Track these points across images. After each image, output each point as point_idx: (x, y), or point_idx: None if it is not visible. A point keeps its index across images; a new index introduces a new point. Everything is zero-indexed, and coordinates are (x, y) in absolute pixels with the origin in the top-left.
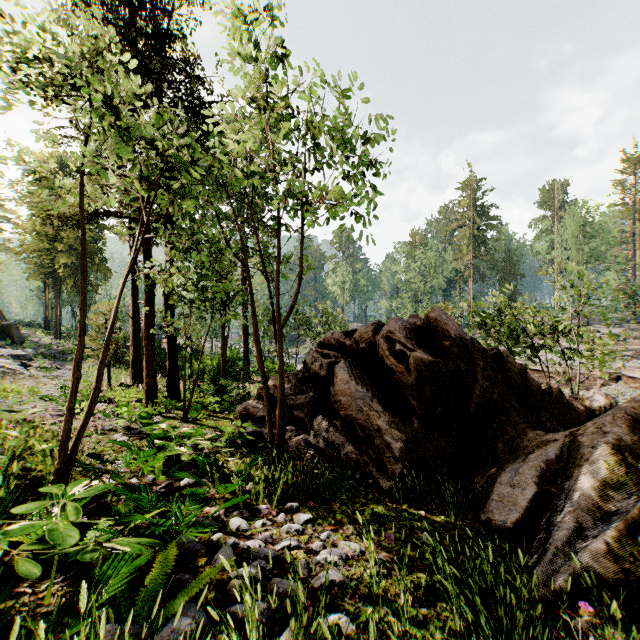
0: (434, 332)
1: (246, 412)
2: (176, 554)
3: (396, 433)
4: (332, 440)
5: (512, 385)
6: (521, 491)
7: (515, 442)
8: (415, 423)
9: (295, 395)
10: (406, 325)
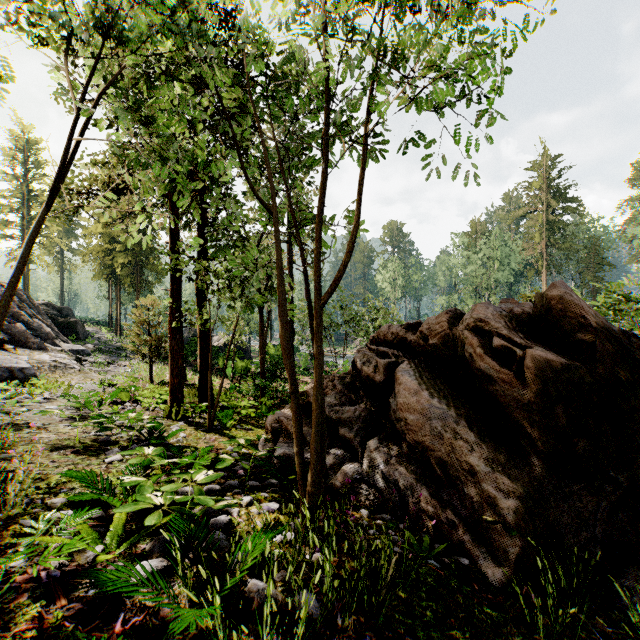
0: (558, 319)
1: (278, 425)
2: None
3: (505, 481)
4: (394, 478)
5: None
6: None
7: None
8: (536, 466)
9: (341, 405)
10: (501, 311)
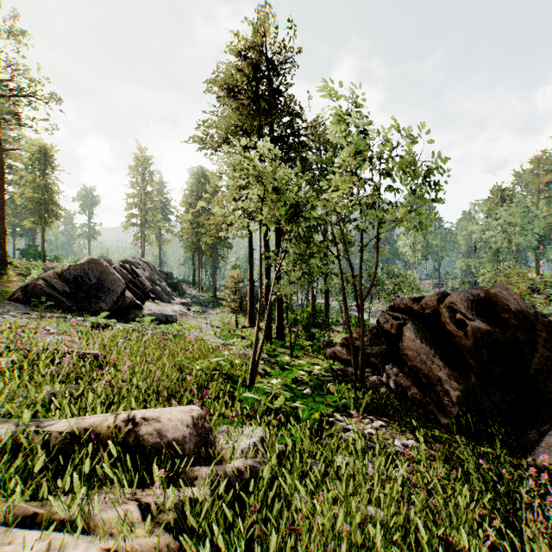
0: (494, 305)
1: (334, 355)
2: (318, 417)
3: (454, 384)
4: (400, 383)
5: None
6: None
7: None
8: (472, 378)
9: (370, 346)
10: (468, 297)
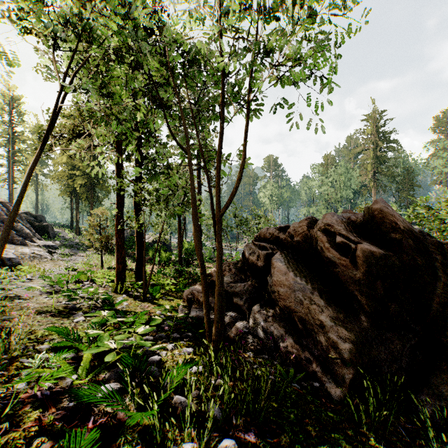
0: (379, 224)
1: (192, 296)
2: None
3: (343, 332)
4: (270, 331)
5: None
6: None
7: None
8: (363, 321)
9: (234, 283)
10: (342, 219)
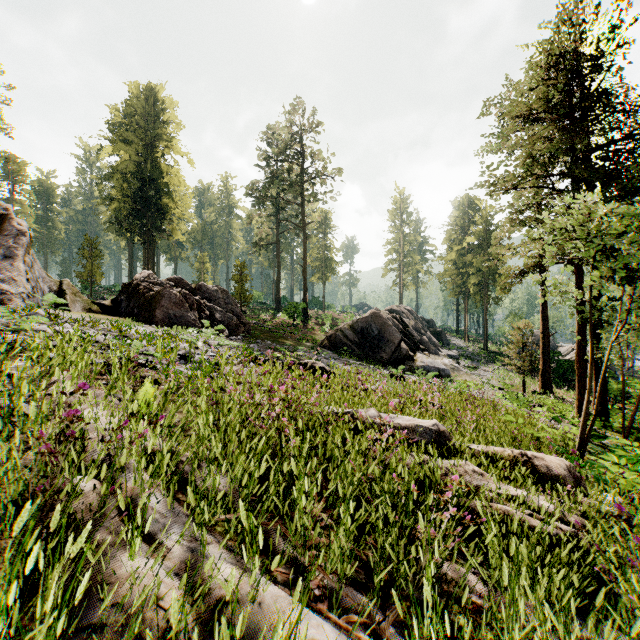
0: None
1: None
2: None
3: None
4: None
5: None
6: None
7: None
8: None
9: None
10: None
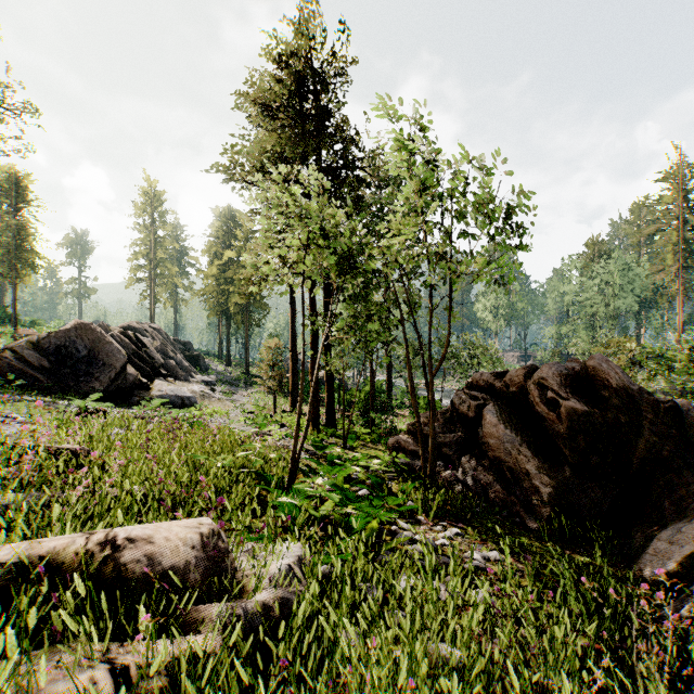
0: (592, 381)
1: (398, 445)
2: (377, 526)
3: (545, 478)
4: (480, 478)
5: (691, 442)
6: (678, 548)
7: (684, 502)
8: (567, 471)
9: (443, 433)
10: (561, 371)
